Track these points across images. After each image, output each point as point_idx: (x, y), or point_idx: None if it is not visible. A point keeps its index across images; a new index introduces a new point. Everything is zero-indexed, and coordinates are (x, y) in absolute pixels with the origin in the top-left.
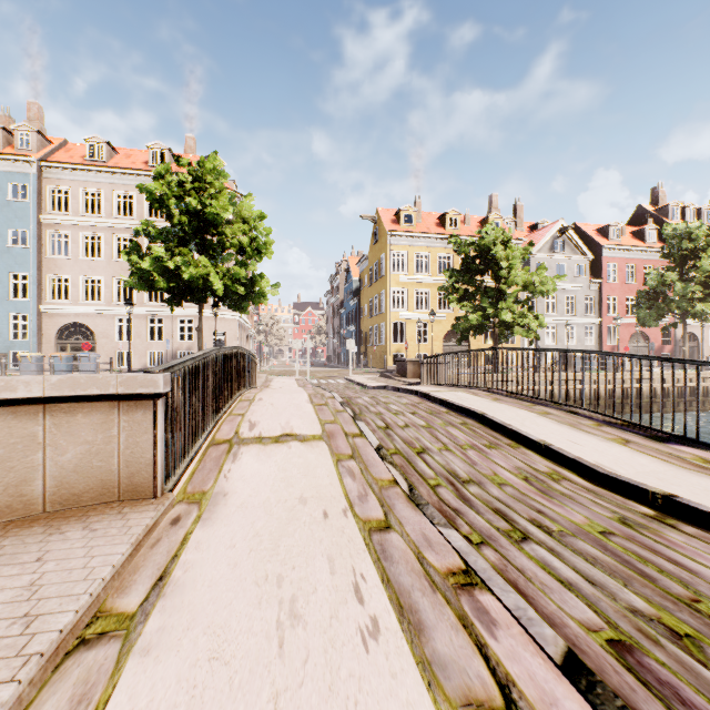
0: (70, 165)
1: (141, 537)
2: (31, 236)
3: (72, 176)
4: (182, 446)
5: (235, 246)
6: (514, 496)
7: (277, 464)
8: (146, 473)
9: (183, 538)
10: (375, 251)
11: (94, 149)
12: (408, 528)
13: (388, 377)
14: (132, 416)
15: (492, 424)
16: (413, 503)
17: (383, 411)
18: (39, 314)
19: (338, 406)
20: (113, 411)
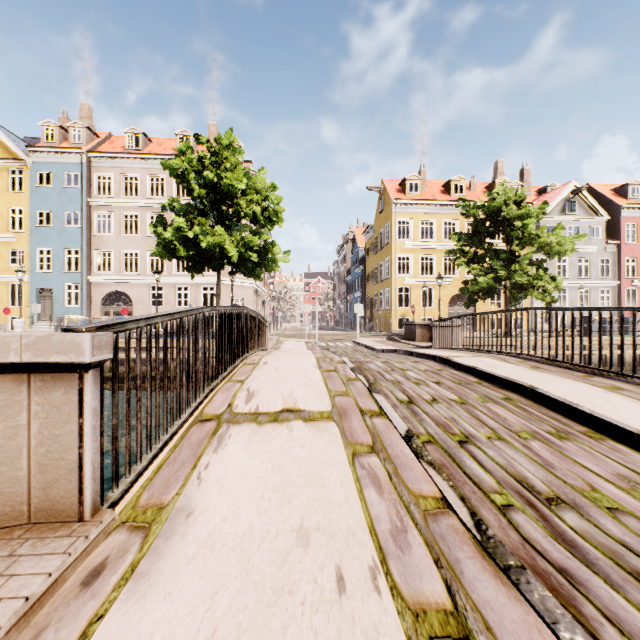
0: (112, 154)
1: (1, 633)
2: (82, 217)
3: (114, 164)
4: (148, 429)
5: (249, 216)
6: None
7: (272, 457)
8: (69, 482)
9: (80, 634)
10: (380, 220)
11: (132, 139)
12: None
13: (396, 340)
14: (48, 396)
15: (547, 401)
16: (491, 559)
17: (400, 379)
18: (88, 284)
19: (349, 373)
20: (20, 388)
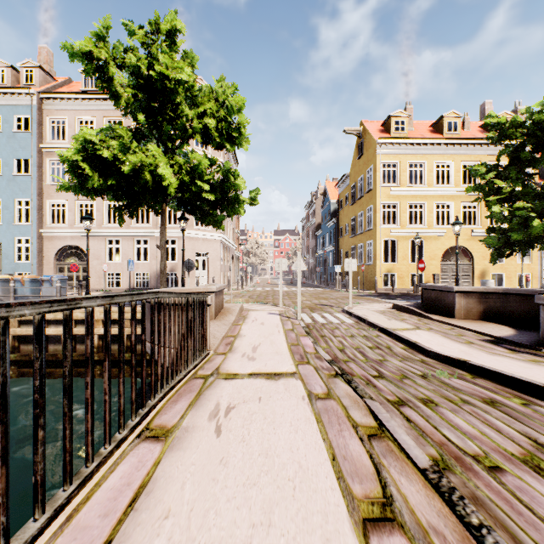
0: (66, 95)
1: None
2: (32, 164)
3: (68, 106)
4: None
5: (198, 131)
6: None
7: None
8: None
9: None
10: (359, 166)
11: (89, 80)
12: None
13: (416, 313)
14: None
15: None
16: None
17: None
18: (39, 237)
19: None
20: None
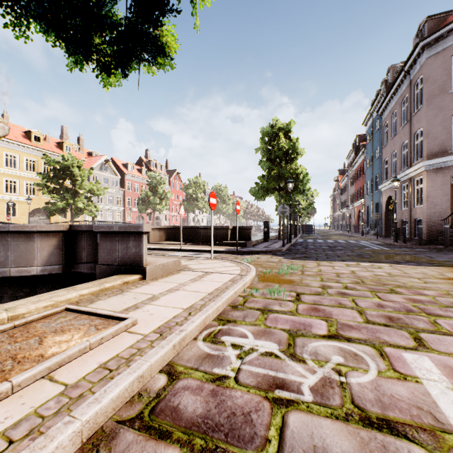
0: None
1: None
2: None
3: None
4: None
5: None
6: None
7: None
8: None
9: None
10: None
11: None
12: None
13: None
14: None
15: None
16: None
17: None
18: None
19: None
20: None
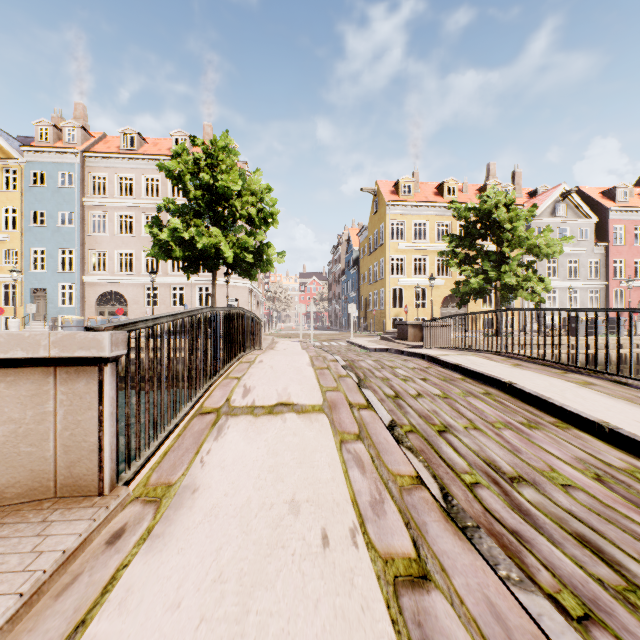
0: (107, 155)
1: (46, 576)
2: (76, 217)
3: (109, 164)
4: (155, 419)
5: (244, 217)
6: (595, 510)
7: (267, 444)
8: (90, 461)
9: (110, 577)
10: (374, 221)
11: (127, 139)
12: (458, 583)
13: (389, 340)
14: (72, 387)
15: (523, 395)
16: (453, 522)
17: (389, 376)
18: (82, 284)
19: (341, 370)
20: (48, 379)
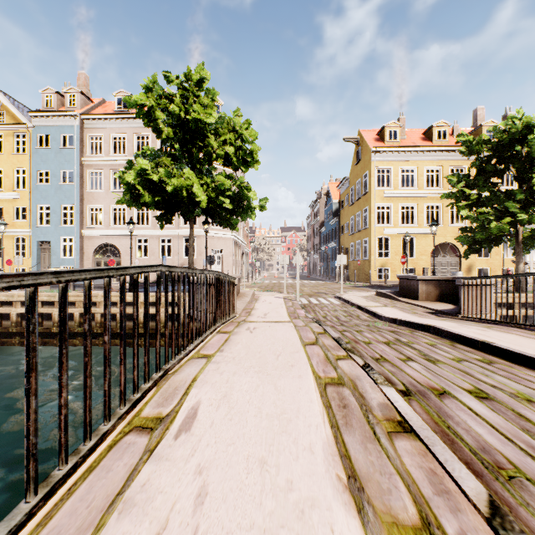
0: (102, 116)
1: None
2: (75, 175)
3: (104, 125)
4: None
5: (221, 157)
6: None
7: None
8: None
9: None
10: (357, 171)
11: (121, 101)
12: None
13: (390, 297)
14: None
15: None
16: None
17: None
18: (81, 237)
19: None
20: None
